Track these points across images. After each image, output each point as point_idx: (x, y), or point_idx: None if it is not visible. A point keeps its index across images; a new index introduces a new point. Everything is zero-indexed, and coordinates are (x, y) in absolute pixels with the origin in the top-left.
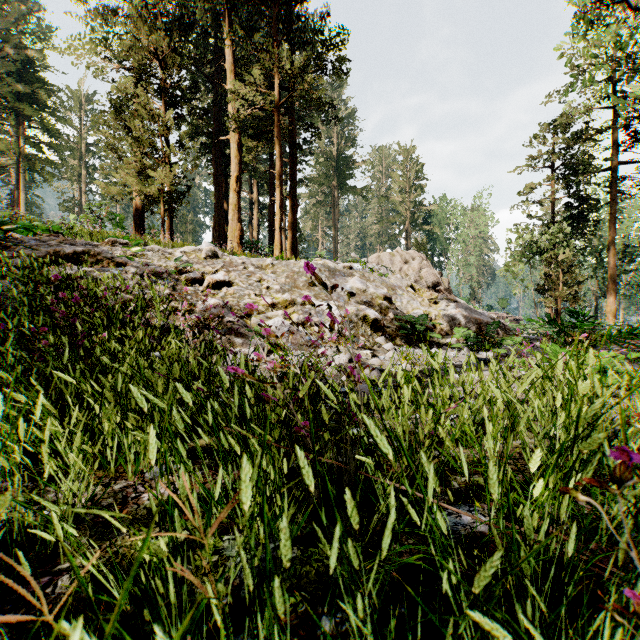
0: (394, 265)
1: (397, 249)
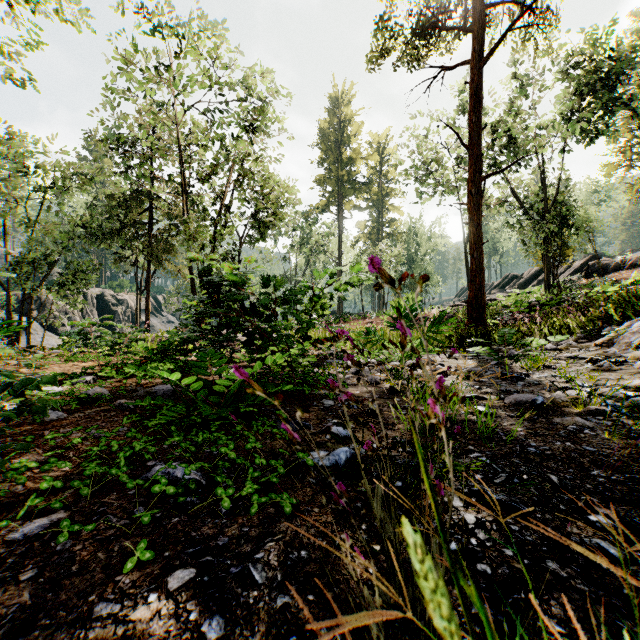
0: None
1: None
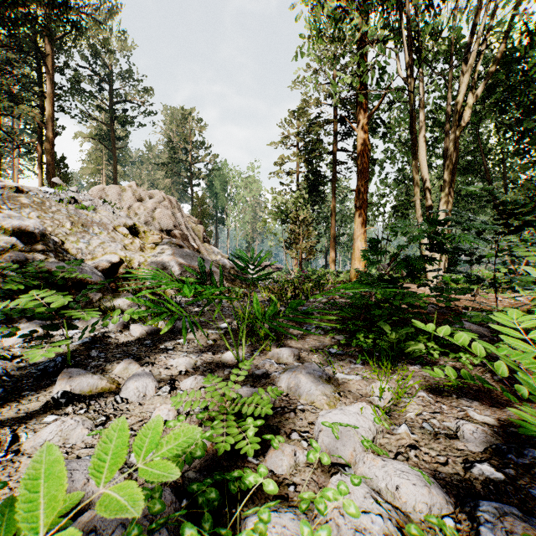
0: (123, 201)
1: (131, 184)
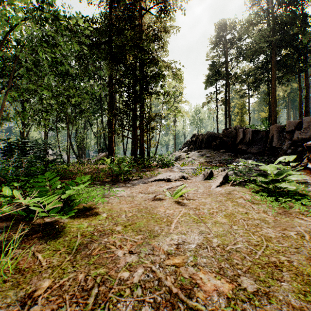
0: None
1: None
